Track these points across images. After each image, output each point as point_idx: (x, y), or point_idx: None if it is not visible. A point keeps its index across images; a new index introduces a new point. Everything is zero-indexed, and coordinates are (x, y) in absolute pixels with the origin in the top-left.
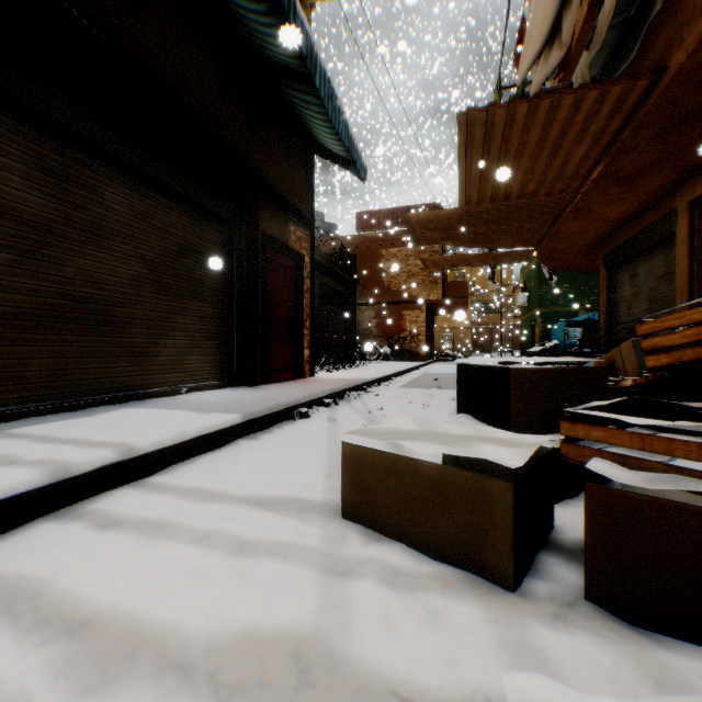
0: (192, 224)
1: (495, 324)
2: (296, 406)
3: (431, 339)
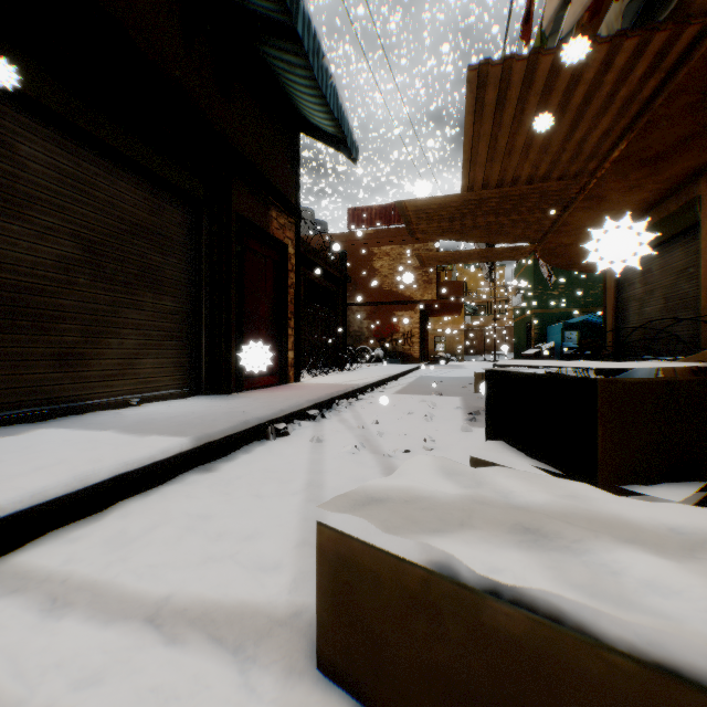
0: (147, 198)
1: (487, 326)
2: (272, 421)
3: (424, 341)
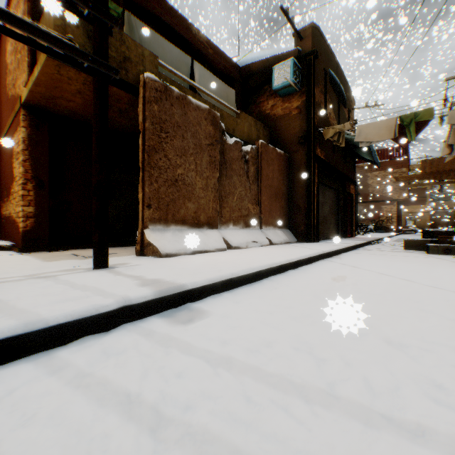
0: (333, 194)
1: (450, 208)
2: (369, 241)
3: (398, 220)
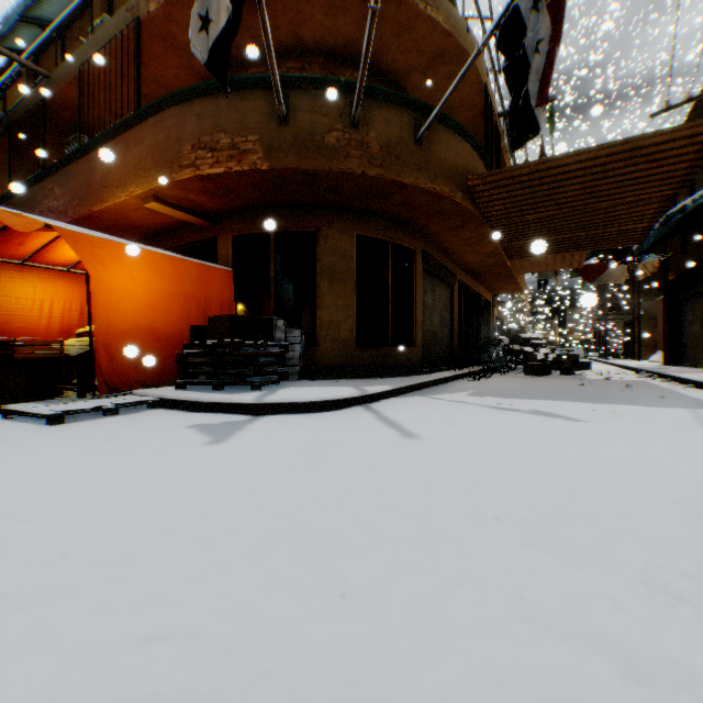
0: None
1: None
2: (641, 370)
3: None
